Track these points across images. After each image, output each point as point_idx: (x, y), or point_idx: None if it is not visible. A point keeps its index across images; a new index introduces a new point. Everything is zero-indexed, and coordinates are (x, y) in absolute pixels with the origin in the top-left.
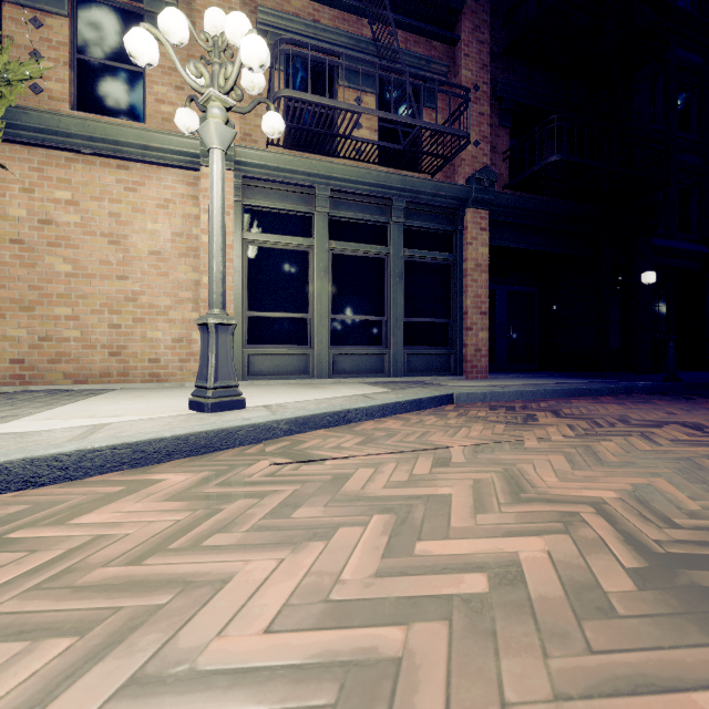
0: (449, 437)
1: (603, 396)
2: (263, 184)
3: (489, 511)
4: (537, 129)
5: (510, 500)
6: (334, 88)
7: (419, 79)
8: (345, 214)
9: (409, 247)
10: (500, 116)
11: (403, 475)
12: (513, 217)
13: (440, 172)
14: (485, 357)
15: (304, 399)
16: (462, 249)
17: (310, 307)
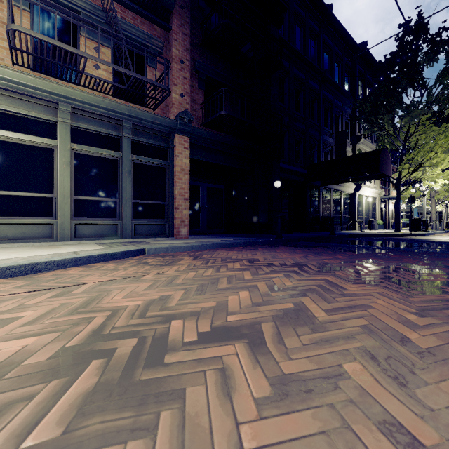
0: (100, 276)
1: (240, 246)
2: (8, 93)
3: (35, 324)
4: (215, 94)
5: (65, 314)
6: (77, 35)
7: (144, 46)
8: (85, 126)
9: (136, 154)
10: (198, 82)
11: (12, 306)
12: (205, 143)
13: (159, 109)
14: (187, 225)
15: (16, 256)
16: (173, 159)
17: (55, 189)
